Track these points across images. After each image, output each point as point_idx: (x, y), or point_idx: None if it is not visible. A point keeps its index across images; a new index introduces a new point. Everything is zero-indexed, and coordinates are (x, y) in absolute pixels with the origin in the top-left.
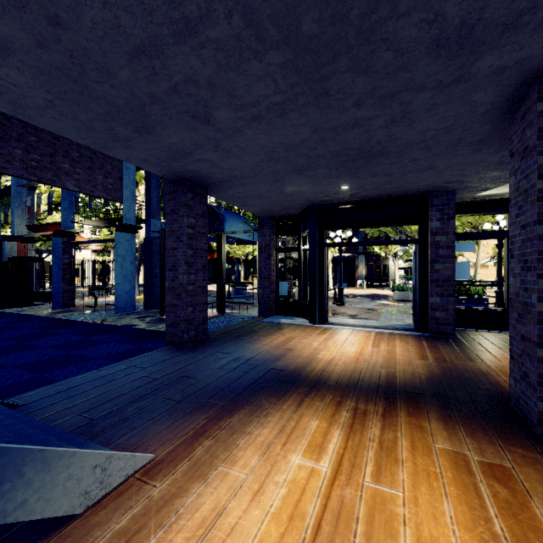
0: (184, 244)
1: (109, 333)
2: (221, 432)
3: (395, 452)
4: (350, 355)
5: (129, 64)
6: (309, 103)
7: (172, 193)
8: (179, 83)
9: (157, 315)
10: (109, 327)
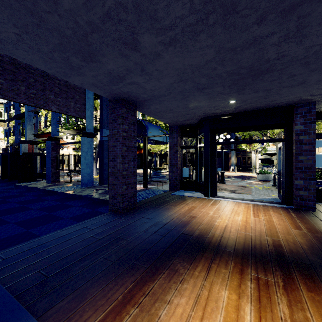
0: (120, 143)
1: (75, 200)
2: (145, 299)
3: None
4: (239, 223)
5: None
6: (217, 22)
7: (113, 108)
8: (111, 8)
9: (106, 188)
10: (76, 196)
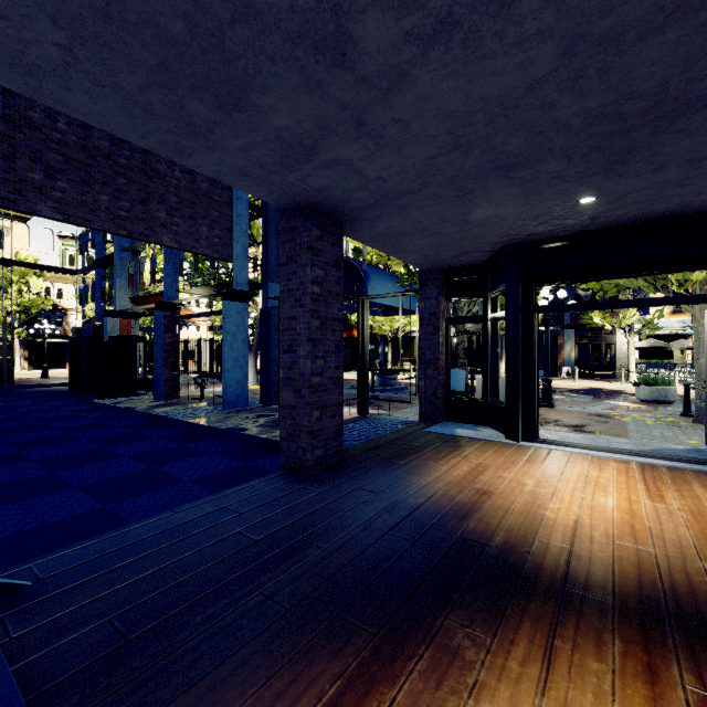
0: (306, 311)
1: (210, 439)
2: None
3: None
4: (612, 517)
5: None
6: None
7: (289, 230)
8: None
9: (275, 414)
10: (211, 429)
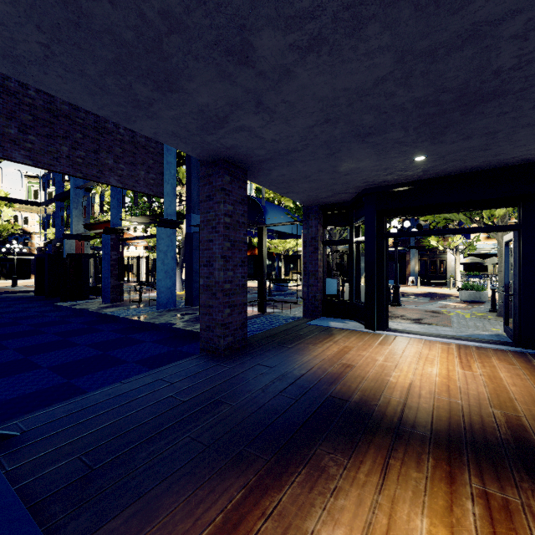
0: (220, 235)
1: (147, 332)
2: (266, 525)
3: None
4: (435, 381)
5: None
6: None
7: (207, 176)
8: None
9: (196, 312)
10: (148, 324)
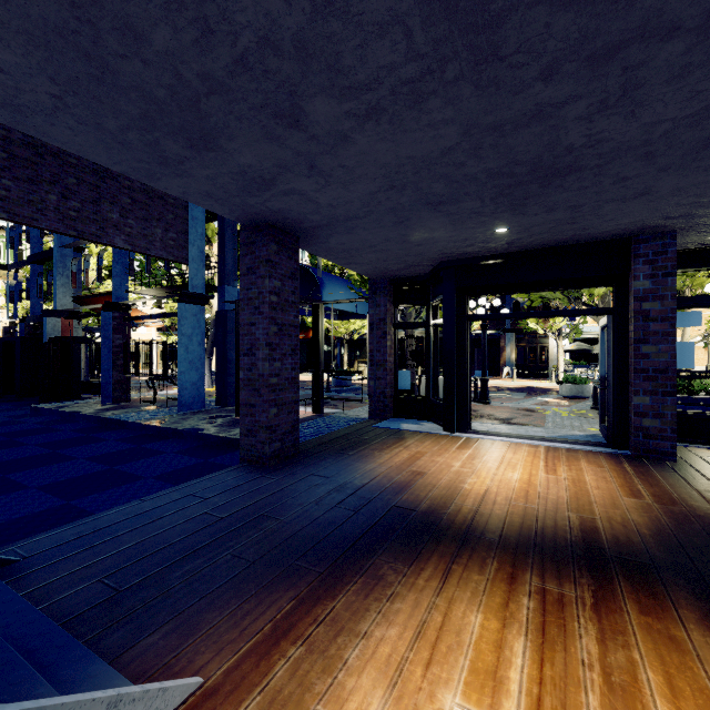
0: (265, 318)
1: (167, 440)
2: (318, 630)
3: (641, 700)
4: (514, 486)
5: (166, 16)
6: (462, 76)
7: (249, 244)
8: (249, 49)
9: (232, 414)
10: (168, 431)
